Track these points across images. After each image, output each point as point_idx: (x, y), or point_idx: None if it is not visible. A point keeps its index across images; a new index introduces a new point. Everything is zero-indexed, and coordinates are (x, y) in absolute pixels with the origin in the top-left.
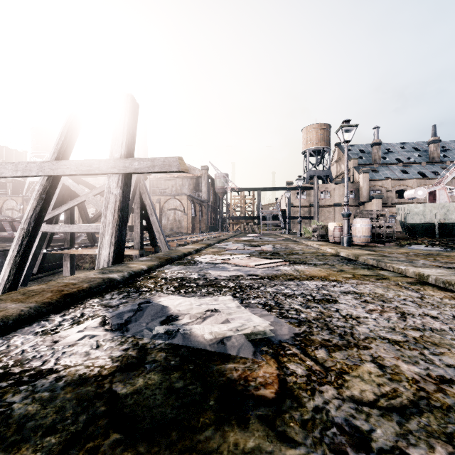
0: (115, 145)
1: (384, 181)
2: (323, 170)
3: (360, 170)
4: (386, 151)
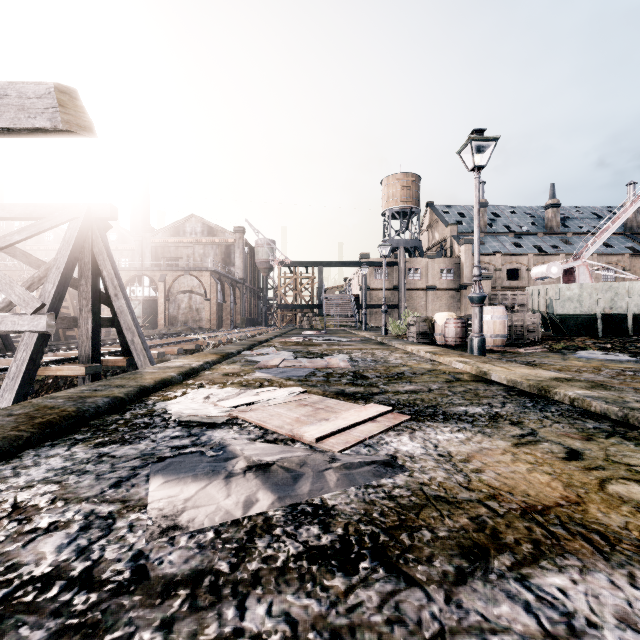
0: None
1: (493, 256)
2: (410, 240)
3: (461, 241)
4: (492, 216)
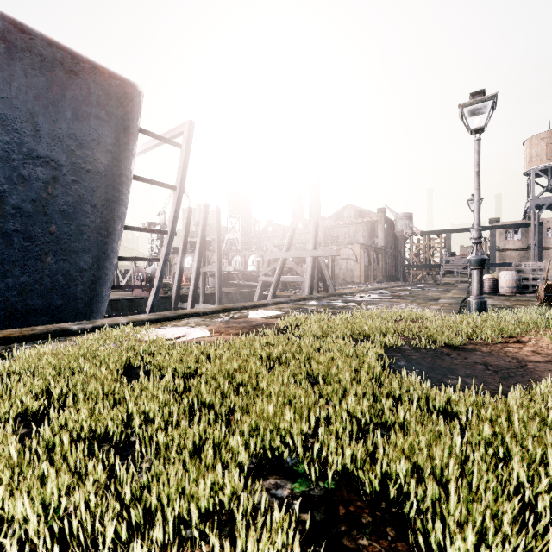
0: (309, 244)
1: None
2: None
3: None
4: None
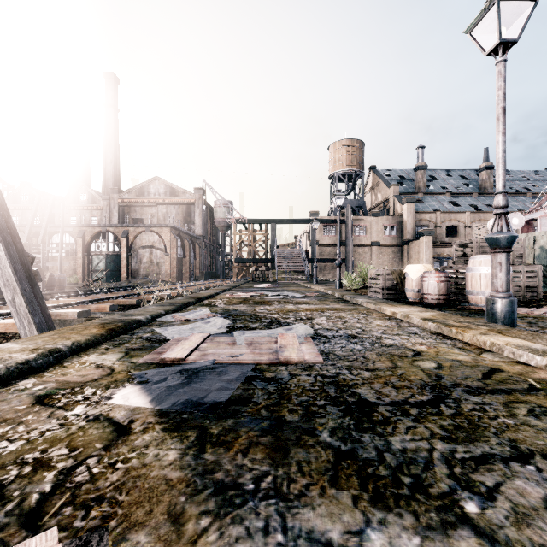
0: None
1: (433, 214)
2: (355, 200)
3: (403, 200)
4: (430, 179)
